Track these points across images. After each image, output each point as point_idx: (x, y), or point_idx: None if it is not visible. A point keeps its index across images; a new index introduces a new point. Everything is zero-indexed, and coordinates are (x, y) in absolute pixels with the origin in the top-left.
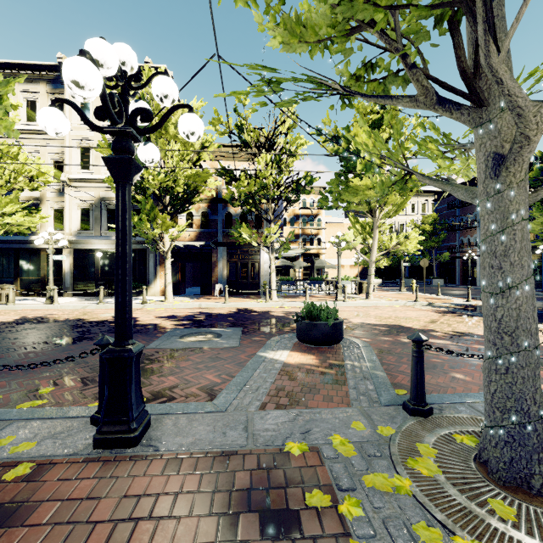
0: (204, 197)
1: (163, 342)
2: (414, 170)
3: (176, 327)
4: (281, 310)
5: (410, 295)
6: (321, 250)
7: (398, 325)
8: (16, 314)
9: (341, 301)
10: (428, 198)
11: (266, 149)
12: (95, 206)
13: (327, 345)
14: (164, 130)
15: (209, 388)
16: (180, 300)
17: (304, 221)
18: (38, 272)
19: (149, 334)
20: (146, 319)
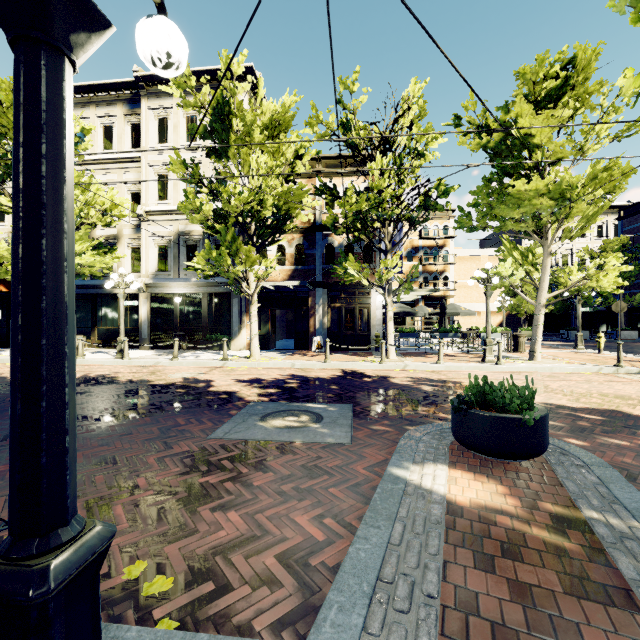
0: (298, 225)
1: (235, 426)
2: (614, 163)
3: (258, 399)
4: (404, 376)
5: (596, 355)
6: (449, 292)
7: (617, 411)
8: (80, 371)
9: (492, 363)
10: (606, 217)
11: (382, 152)
12: (173, 243)
13: (520, 459)
14: (247, 136)
15: (300, 557)
16: (268, 357)
17: (425, 255)
18: (115, 321)
19: (220, 410)
20: (222, 383)
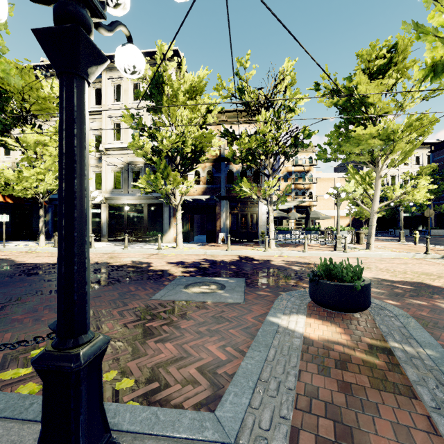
0: (209, 157)
1: (168, 292)
2: (424, 115)
3: (182, 275)
4: (281, 260)
5: (413, 246)
6: (313, 203)
7: (422, 283)
8: None
9: (340, 251)
10: (422, 151)
11: (265, 108)
12: (124, 169)
13: (353, 312)
14: (174, 98)
15: (211, 369)
16: (189, 247)
17: (296, 177)
18: None
19: (158, 282)
20: (158, 264)
